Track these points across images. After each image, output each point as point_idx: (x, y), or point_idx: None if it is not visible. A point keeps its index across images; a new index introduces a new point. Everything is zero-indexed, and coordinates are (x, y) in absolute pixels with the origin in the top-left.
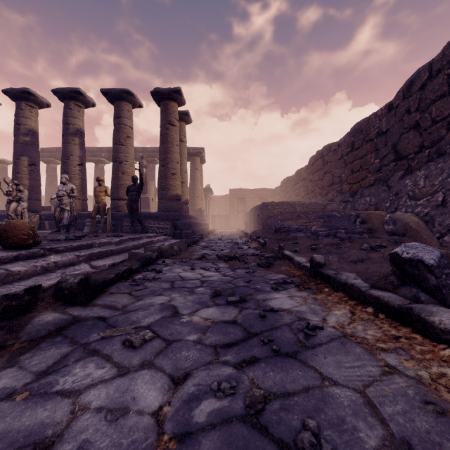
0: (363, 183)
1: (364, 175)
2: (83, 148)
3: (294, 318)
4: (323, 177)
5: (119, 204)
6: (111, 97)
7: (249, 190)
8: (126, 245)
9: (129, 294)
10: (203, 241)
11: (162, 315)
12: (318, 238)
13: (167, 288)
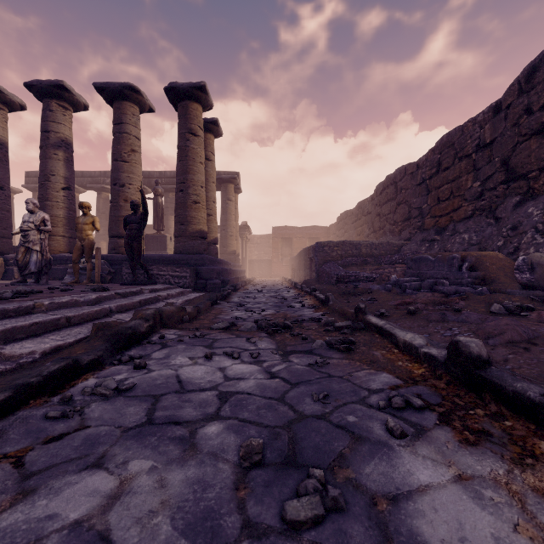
0: (456, 216)
1: (457, 204)
2: (70, 166)
3: None
4: (396, 209)
5: (119, 243)
6: (109, 95)
7: (297, 229)
8: (107, 305)
9: (14, 464)
10: (237, 295)
11: None
12: (403, 292)
13: (134, 426)
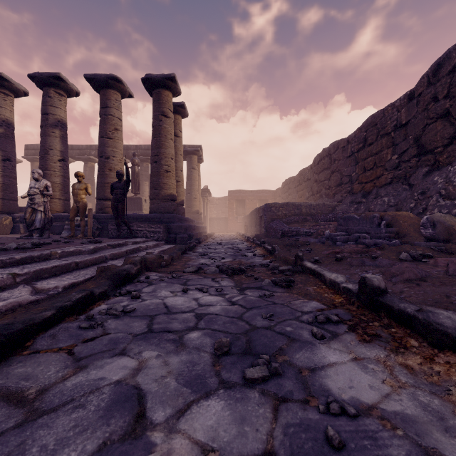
0: (378, 182)
1: (379, 173)
2: (65, 142)
3: (416, 455)
4: (330, 177)
5: (105, 204)
6: (96, 84)
7: (249, 192)
8: (102, 254)
9: (68, 353)
10: (200, 246)
11: (105, 433)
12: (334, 244)
13: (140, 333)
